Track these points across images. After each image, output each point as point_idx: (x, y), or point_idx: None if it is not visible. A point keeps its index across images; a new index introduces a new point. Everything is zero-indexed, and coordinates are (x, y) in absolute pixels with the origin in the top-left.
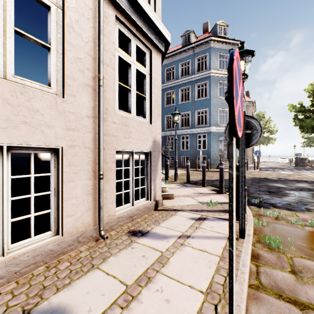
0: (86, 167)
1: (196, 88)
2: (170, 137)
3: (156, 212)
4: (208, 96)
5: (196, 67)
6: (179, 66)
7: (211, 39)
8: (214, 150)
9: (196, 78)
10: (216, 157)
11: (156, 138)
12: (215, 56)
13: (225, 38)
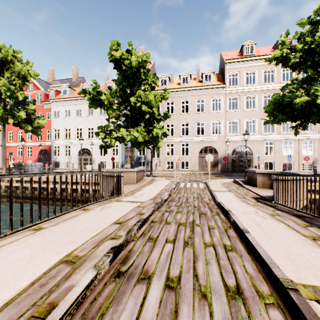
0: (296, 163)
1: None
2: None
3: None
4: None
5: None
6: None
7: None
8: None
9: None
10: None
11: (315, 158)
12: None
13: None
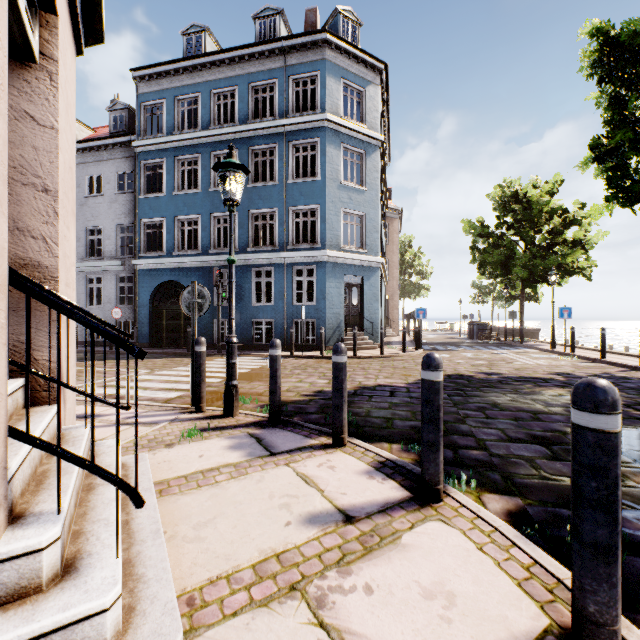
0: None
1: (291, 152)
2: (225, 270)
3: None
4: (319, 176)
5: (292, 102)
6: (248, 91)
7: (327, 37)
8: (332, 307)
9: (291, 128)
10: (338, 322)
11: None
12: (335, 84)
13: (357, 47)
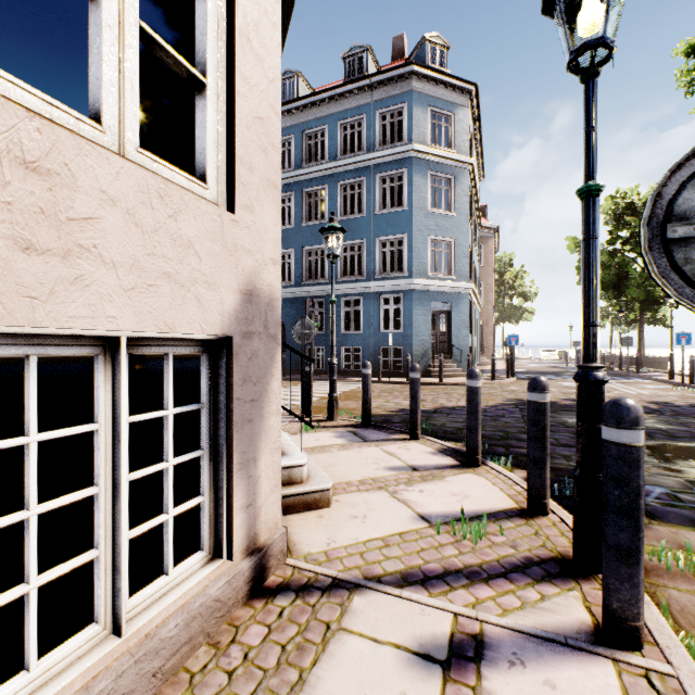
0: None
1: (378, 184)
2: (316, 300)
3: (255, 612)
4: (406, 206)
5: (379, 136)
6: (337, 129)
7: (414, 69)
8: (419, 334)
9: (378, 161)
10: (424, 349)
11: (258, 280)
12: (422, 113)
13: (444, 73)
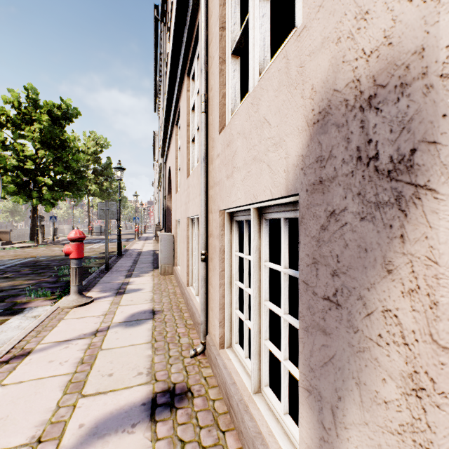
0: None
1: None
2: None
3: None
4: None
5: None
6: None
7: None
8: None
9: None
10: None
11: (342, 74)
12: None
13: None
